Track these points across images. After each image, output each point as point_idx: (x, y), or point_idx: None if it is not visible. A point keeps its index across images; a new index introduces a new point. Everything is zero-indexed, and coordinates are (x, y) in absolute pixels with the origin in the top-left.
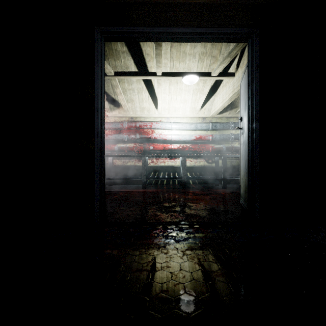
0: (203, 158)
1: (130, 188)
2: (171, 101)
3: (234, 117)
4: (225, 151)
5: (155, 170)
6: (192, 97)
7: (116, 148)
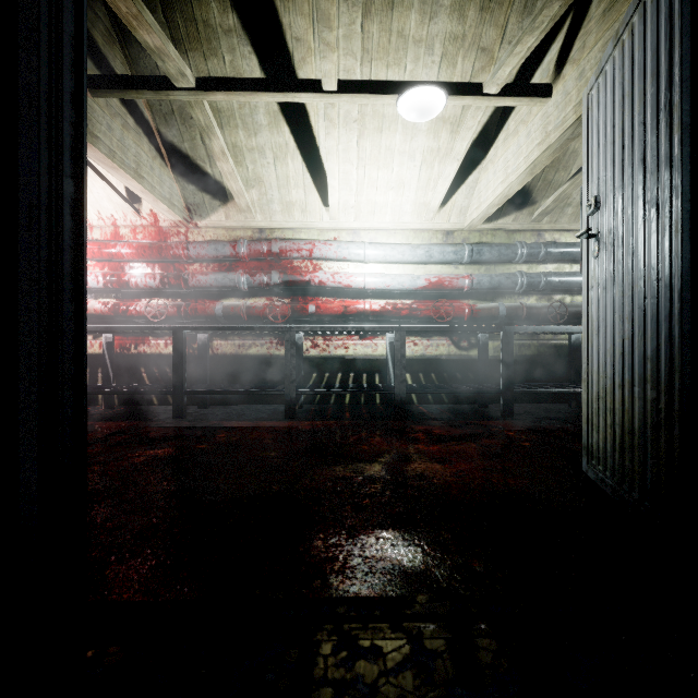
0: (446, 335)
1: (253, 418)
2: (364, 183)
3: (525, 230)
4: (504, 318)
5: (321, 367)
6: (421, 172)
7: (218, 309)
